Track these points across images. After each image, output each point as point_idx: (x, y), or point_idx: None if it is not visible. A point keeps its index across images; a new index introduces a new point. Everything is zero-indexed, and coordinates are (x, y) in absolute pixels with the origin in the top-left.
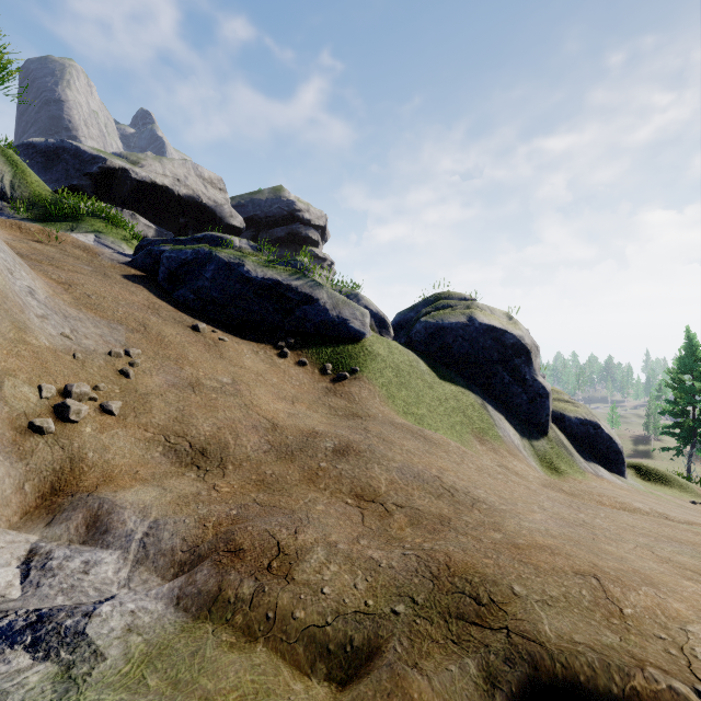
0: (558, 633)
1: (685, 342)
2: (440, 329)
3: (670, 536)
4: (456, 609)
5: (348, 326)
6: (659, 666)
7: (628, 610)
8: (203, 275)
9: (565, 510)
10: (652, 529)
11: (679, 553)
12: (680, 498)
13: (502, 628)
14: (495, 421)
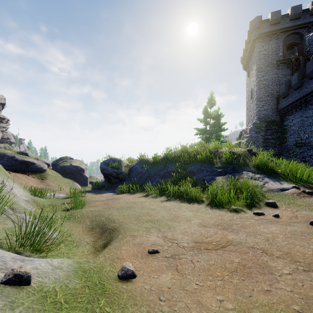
0: None
1: None
2: (64, 167)
3: None
4: None
5: (43, 169)
6: None
7: None
8: (3, 159)
9: None
10: None
11: None
12: None
13: None
14: (75, 184)
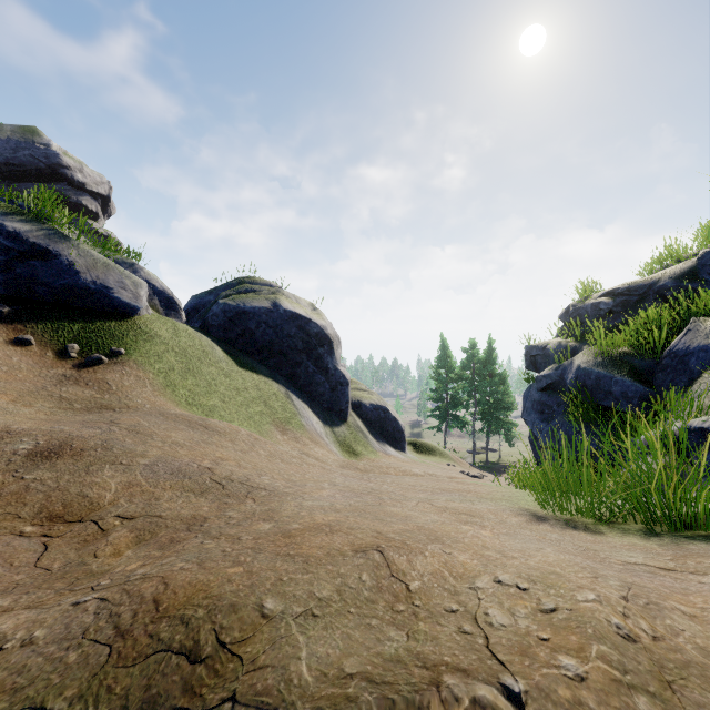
0: (321, 669)
1: (442, 343)
2: (242, 313)
3: (442, 488)
4: (143, 693)
5: (112, 297)
6: (458, 665)
7: (415, 584)
8: None
9: (356, 483)
10: (428, 485)
11: (452, 500)
12: (441, 463)
13: (225, 700)
14: (299, 410)
